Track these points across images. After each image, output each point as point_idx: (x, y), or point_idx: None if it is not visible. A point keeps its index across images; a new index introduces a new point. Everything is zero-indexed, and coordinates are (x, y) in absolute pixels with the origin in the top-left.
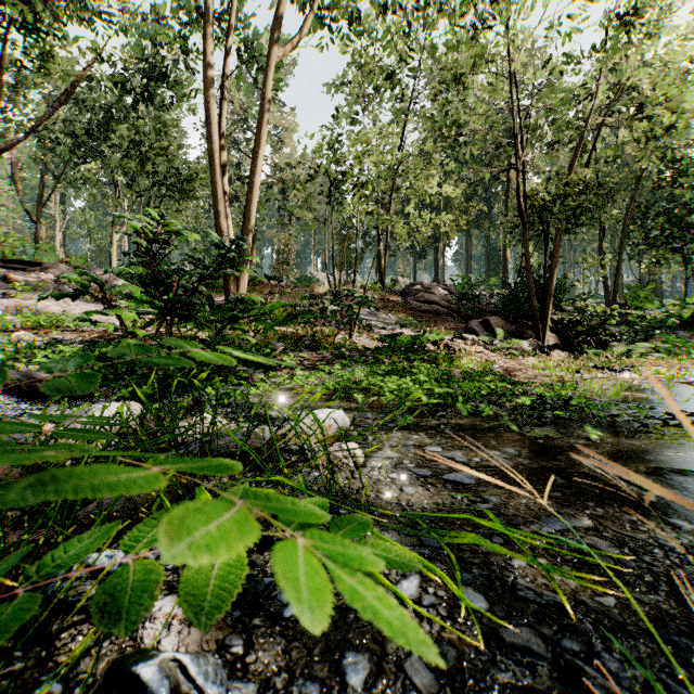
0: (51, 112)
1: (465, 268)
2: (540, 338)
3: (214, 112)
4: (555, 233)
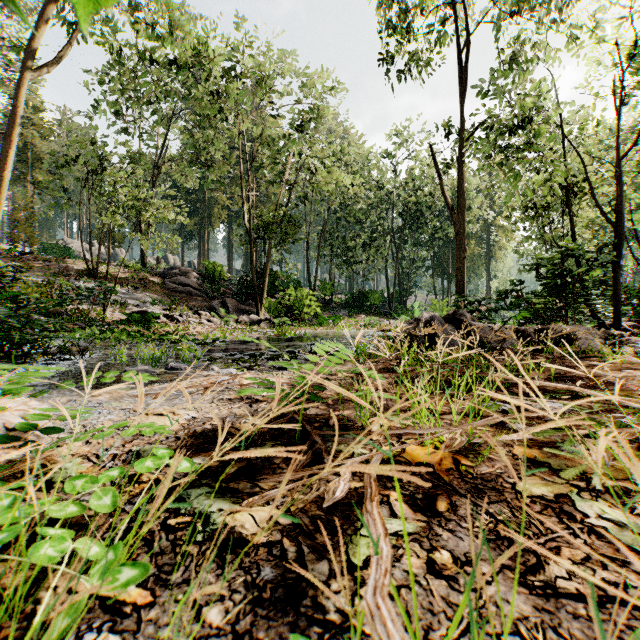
0: None
1: (228, 254)
2: (259, 314)
3: None
4: (268, 246)
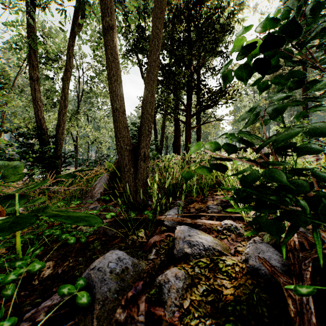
0: None
1: None
2: None
3: None
4: None
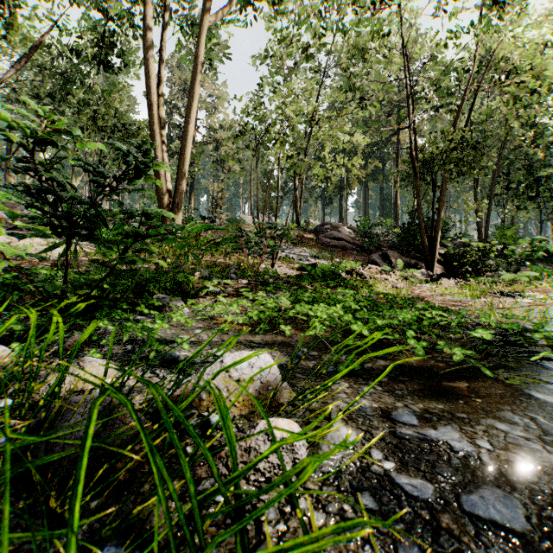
0: (12, 71)
1: (364, 213)
2: (430, 269)
3: (152, 68)
4: (442, 181)
